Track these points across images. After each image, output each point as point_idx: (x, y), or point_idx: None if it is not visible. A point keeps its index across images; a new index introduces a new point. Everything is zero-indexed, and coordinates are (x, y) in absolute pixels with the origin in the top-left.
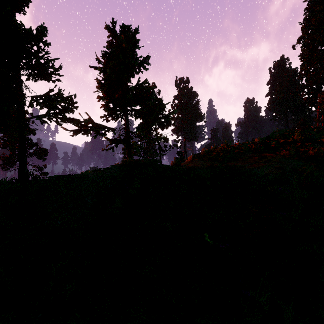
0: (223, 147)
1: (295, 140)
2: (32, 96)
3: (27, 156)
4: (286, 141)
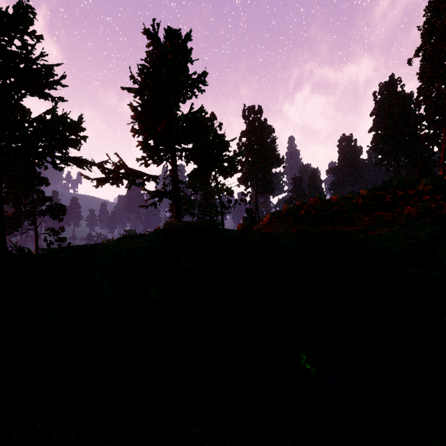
0: (314, 202)
1: (420, 192)
2: (14, 121)
3: (37, 215)
4: (407, 194)
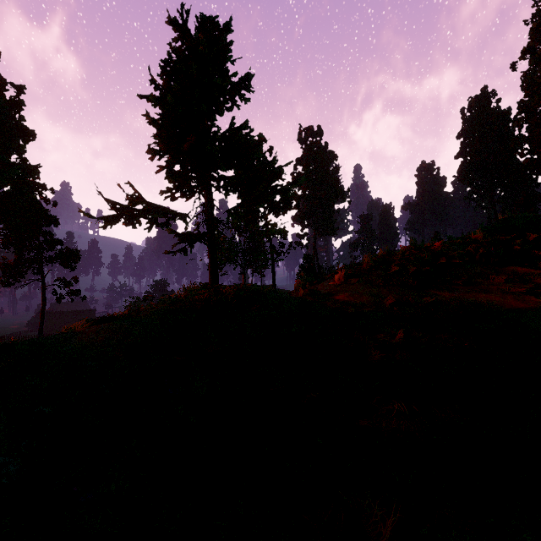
0: (408, 250)
1: None
2: None
3: (43, 262)
4: None
